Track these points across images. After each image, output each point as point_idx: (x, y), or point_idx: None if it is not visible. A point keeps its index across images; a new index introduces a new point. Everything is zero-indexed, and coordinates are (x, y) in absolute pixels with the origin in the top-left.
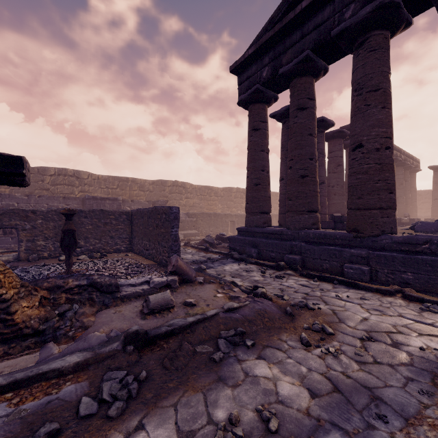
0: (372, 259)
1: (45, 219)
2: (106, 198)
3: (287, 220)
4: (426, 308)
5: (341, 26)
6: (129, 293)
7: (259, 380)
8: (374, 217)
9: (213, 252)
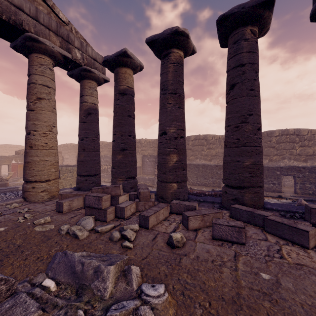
0: None
1: None
2: None
3: None
4: None
5: None
6: None
7: None
8: None
9: None
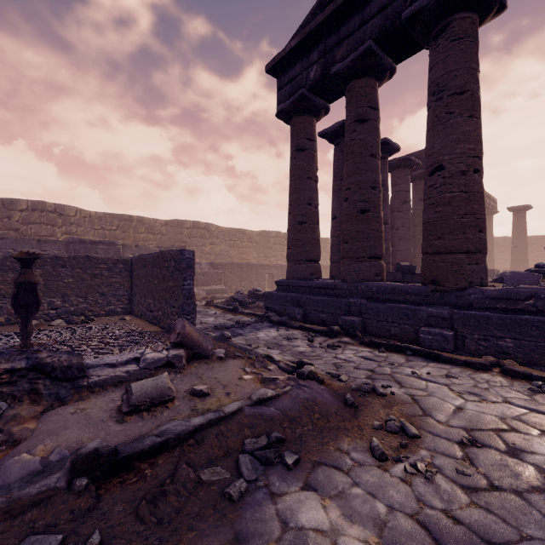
0: (458, 320)
1: (1, 268)
2: (99, 242)
3: (341, 269)
4: (537, 388)
5: (415, 5)
6: (104, 379)
7: (306, 538)
8: (458, 263)
9: (243, 313)
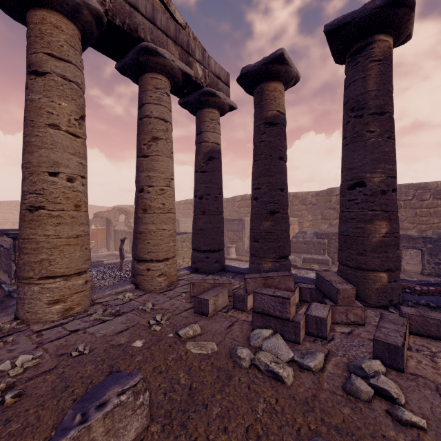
0: None
1: None
2: (234, 219)
3: None
4: None
5: None
6: None
7: None
8: None
9: None
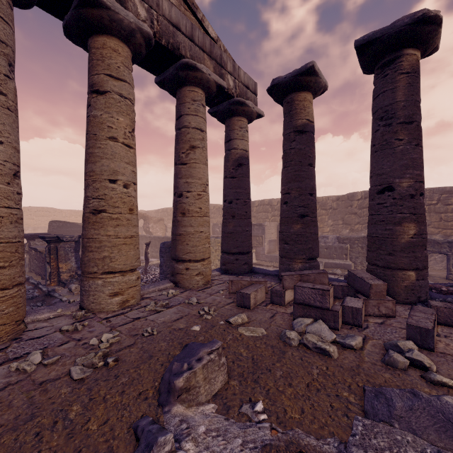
0: None
1: None
2: (254, 224)
3: None
4: None
5: None
6: None
7: None
8: None
9: None
